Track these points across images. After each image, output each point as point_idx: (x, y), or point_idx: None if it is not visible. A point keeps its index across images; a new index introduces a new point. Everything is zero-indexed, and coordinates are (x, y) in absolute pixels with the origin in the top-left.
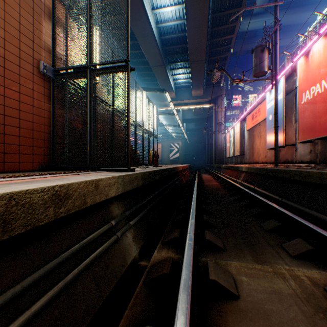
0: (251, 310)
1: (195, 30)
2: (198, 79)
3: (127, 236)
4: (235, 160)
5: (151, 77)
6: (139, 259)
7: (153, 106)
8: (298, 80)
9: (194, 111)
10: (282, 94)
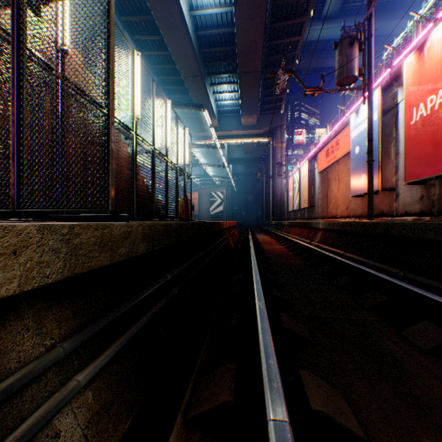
0: None
1: (248, 23)
2: (250, 100)
3: (61, 431)
4: (301, 214)
5: (183, 95)
6: None
7: (184, 128)
8: (405, 89)
9: (244, 148)
10: (377, 113)
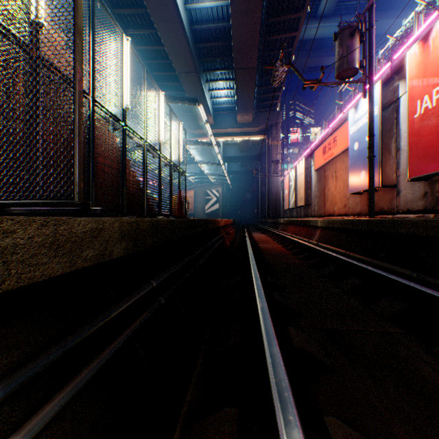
0: None
1: (244, 16)
2: (246, 97)
3: None
4: (297, 212)
5: (178, 92)
6: None
7: (179, 122)
8: (408, 81)
9: (239, 146)
10: (378, 108)
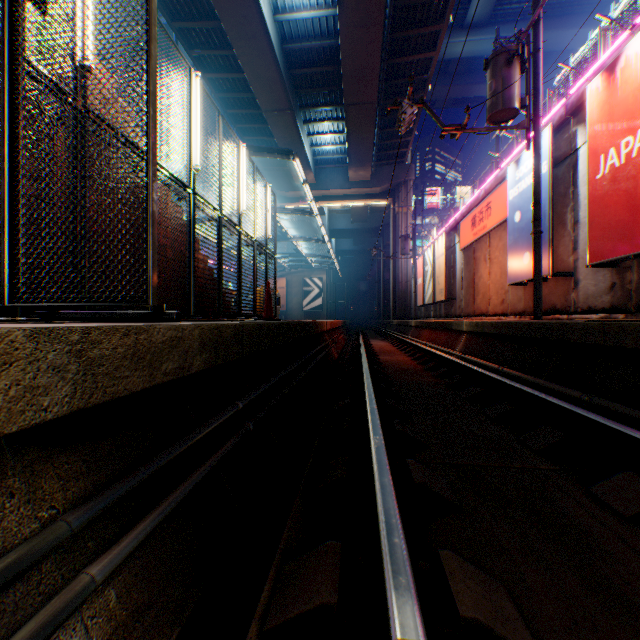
0: None
1: (359, 31)
2: (362, 145)
3: None
4: (435, 311)
5: (264, 138)
6: None
7: (266, 184)
8: (588, 128)
9: (353, 214)
10: (547, 163)
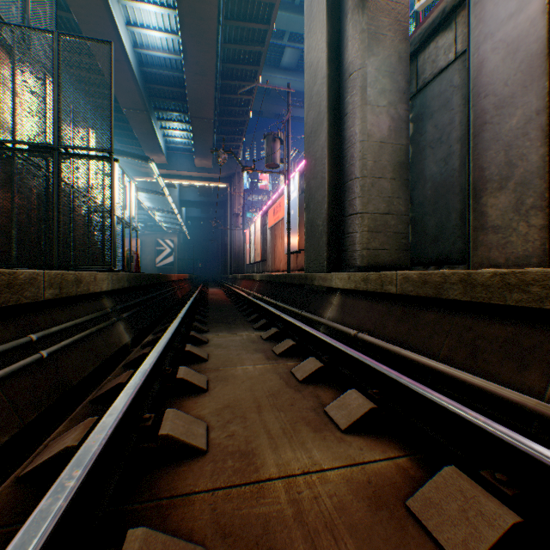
0: (213, 345)
1: (199, 77)
2: (205, 144)
3: (121, 326)
4: (257, 268)
5: (123, 123)
6: (131, 348)
7: (131, 181)
8: None
9: (200, 190)
10: (297, 192)
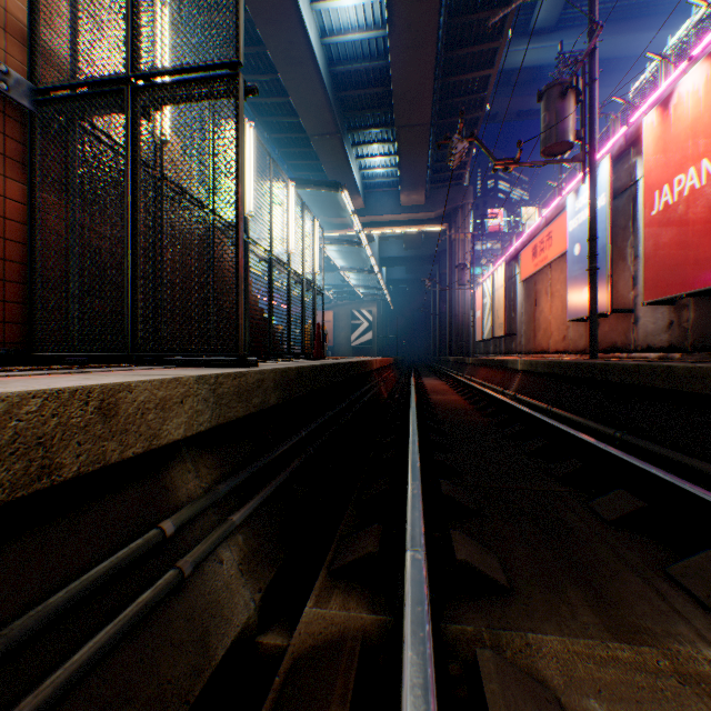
0: None
1: (410, 53)
2: (415, 168)
3: (223, 560)
4: (494, 346)
5: (310, 162)
6: (260, 627)
7: (313, 219)
8: (644, 162)
9: (405, 240)
10: (606, 196)
